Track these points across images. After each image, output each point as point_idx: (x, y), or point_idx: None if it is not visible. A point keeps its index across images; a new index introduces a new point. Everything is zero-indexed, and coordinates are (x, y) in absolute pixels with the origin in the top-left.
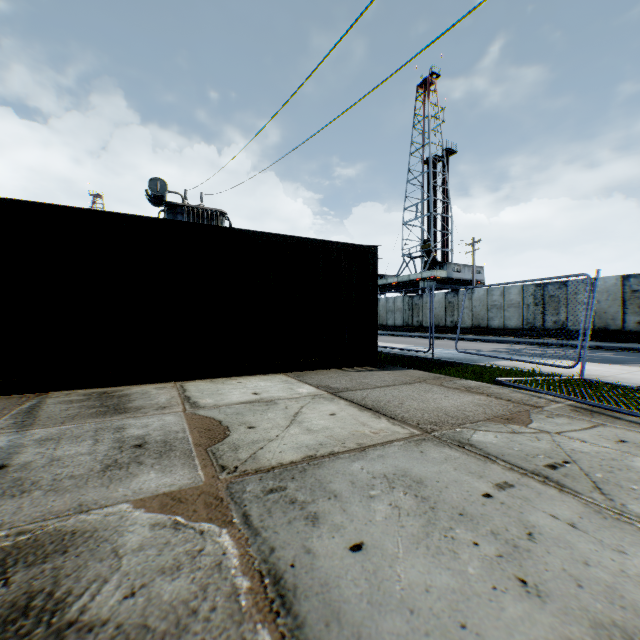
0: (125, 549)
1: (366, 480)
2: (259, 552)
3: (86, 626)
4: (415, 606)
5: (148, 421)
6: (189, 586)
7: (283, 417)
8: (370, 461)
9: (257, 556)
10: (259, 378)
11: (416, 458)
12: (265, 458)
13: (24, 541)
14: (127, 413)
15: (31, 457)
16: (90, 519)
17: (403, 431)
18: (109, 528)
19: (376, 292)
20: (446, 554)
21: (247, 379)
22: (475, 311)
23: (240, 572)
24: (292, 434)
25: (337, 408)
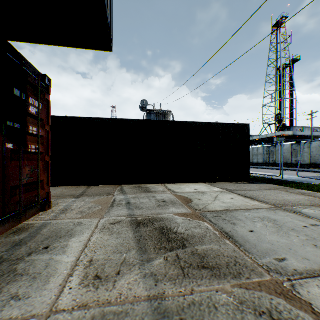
0: (178, 223)
1: (251, 217)
2: (218, 228)
3: (180, 233)
4: (273, 244)
5: (161, 195)
6: (201, 231)
7: (211, 198)
8: (252, 213)
9: (218, 229)
10: (194, 184)
11: (272, 214)
12: (209, 208)
13: (151, 218)
14: (152, 192)
15: (134, 201)
16: (164, 216)
17: (266, 206)
18: (171, 218)
19: (249, 146)
20: (285, 237)
21: (189, 184)
22: (312, 154)
23: (214, 231)
24: (217, 203)
25: (233, 196)
